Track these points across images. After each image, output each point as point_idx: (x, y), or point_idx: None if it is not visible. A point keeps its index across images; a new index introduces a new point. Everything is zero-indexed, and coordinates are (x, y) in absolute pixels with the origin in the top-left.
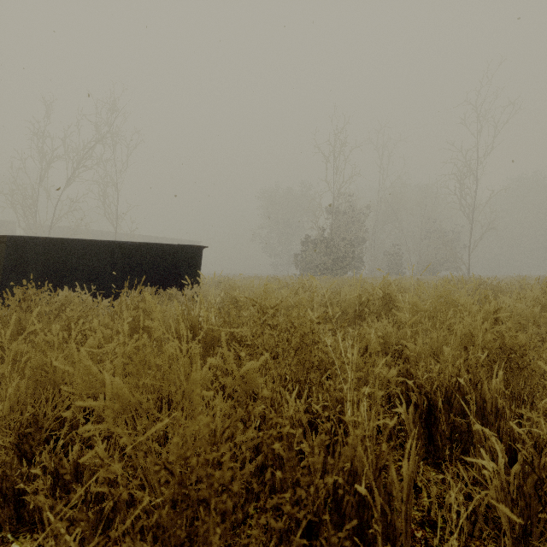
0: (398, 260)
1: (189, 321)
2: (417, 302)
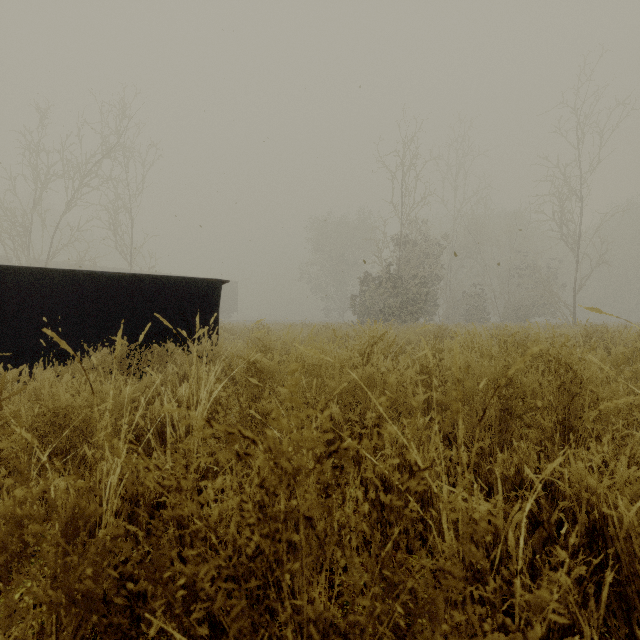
0: (481, 303)
1: None
2: None
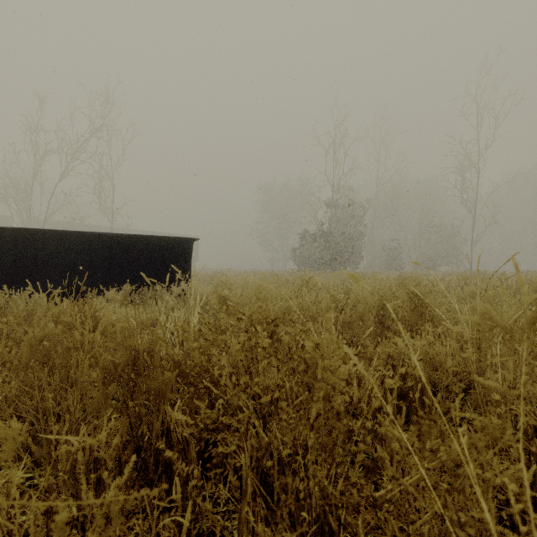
0: (397, 255)
1: (130, 348)
2: (491, 312)
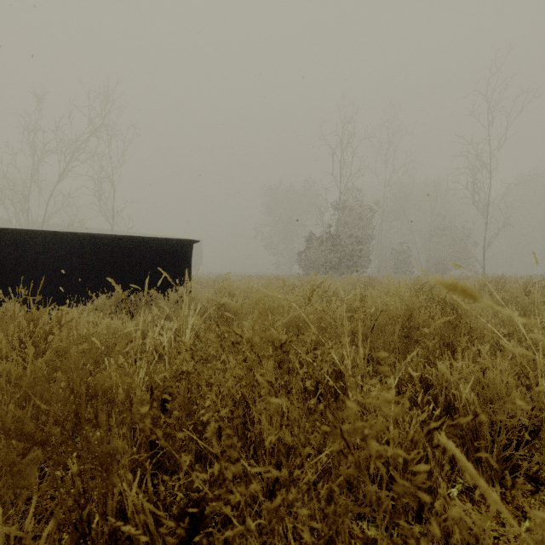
0: (406, 258)
1: (71, 391)
2: None
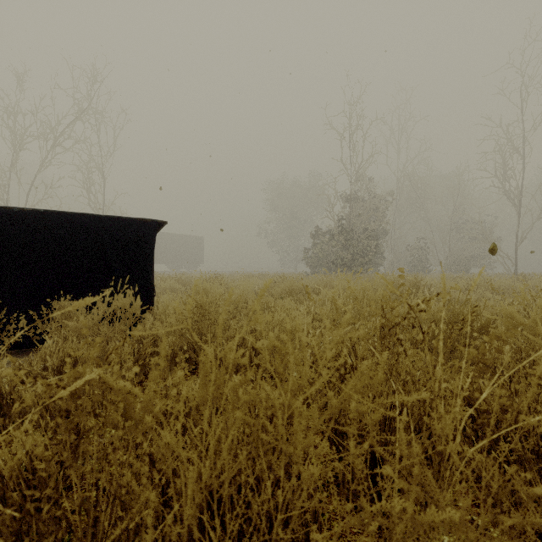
0: (423, 255)
1: None
2: None
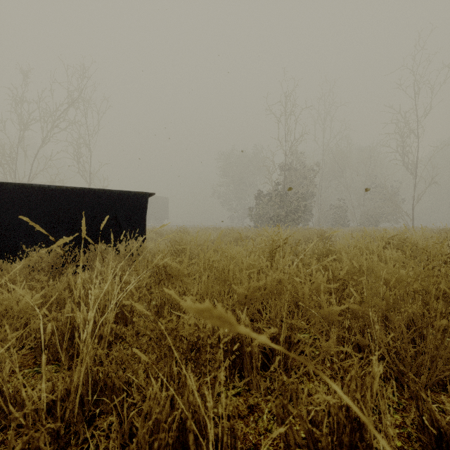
0: (343, 213)
1: None
2: None
